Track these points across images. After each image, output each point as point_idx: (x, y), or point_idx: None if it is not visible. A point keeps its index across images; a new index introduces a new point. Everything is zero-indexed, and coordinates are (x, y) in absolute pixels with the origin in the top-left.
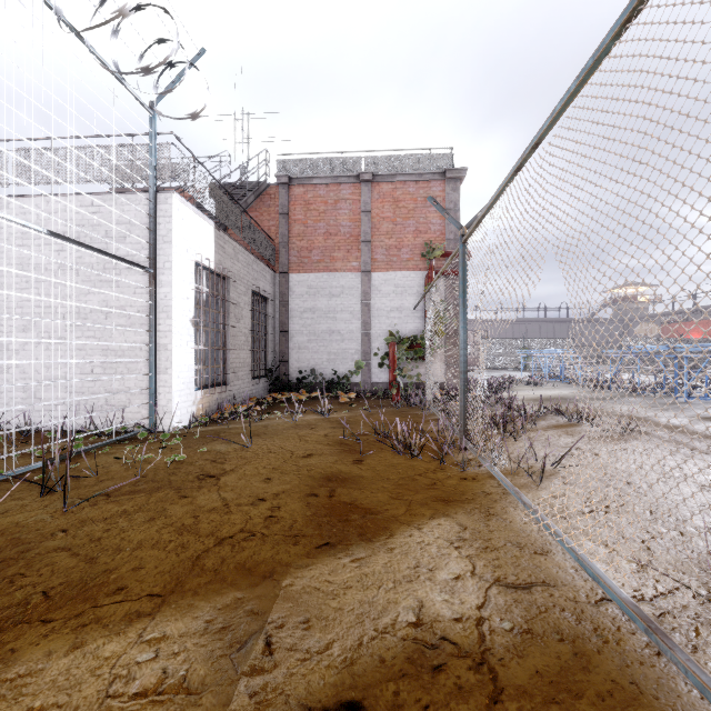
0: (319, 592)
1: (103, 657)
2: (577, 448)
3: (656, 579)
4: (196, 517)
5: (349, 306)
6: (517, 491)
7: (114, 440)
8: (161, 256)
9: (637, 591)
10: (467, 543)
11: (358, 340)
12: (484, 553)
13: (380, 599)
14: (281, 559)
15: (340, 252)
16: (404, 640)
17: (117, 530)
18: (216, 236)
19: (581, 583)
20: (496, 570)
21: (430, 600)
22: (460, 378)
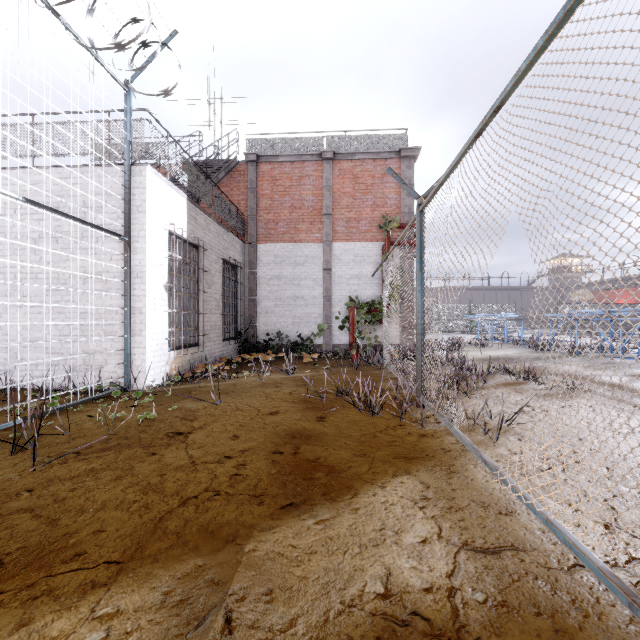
0: (283, 558)
1: (50, 636)
2: (527, 405)
3: (625, 542)
4: (162, 475)
5: (312, 273)
6: (477, 449)
7: (90, 398)
8: (136, 224)
9: (608, 556)
10: (431, 503)
11: (320, 305)
12: (449, 514)
13: (346, 566)
14: (245, 521)
15: (304, 224)
16: (373, 615)
17: (82, 490)
18: (188, 207)
19: (551, 547)
20: (462, 533)
21: (398, 567)
22: (417, 339)
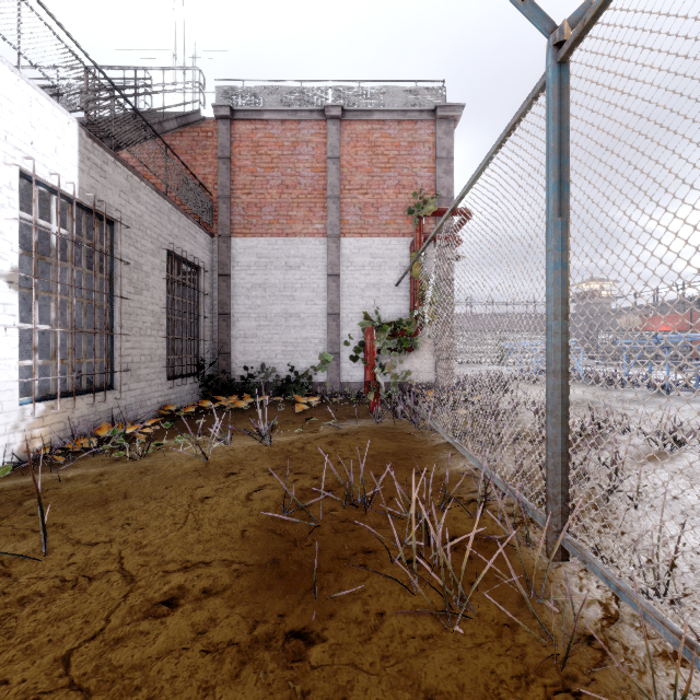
0: None
1: None
2: None
3: None
4: None
5: (311, 281)
6: None
7: None
8: None
9: None
10: None
11: (323, 326)
12: None
13: None
14: None
15: (300, 211)
16: None
17: None
18: (82, 143)
19: None
20: None
21: None
22: (552, 386)
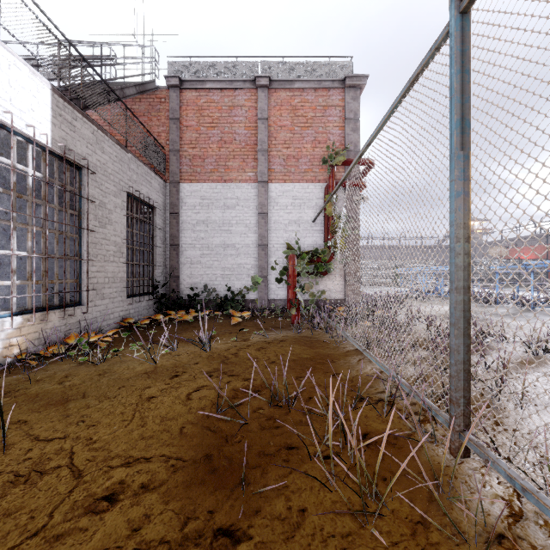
0: None
1: None
2: None
3: None
4: None
5: (244, 218)
6: None
7: None
8: None
9: None
10: None
11: (254, 254)
12: None
13: None
14: None
15: (235, 162)
16: None
17: None
18: (54, 102)
19: None
20: None
21: None
22: (455, 302)
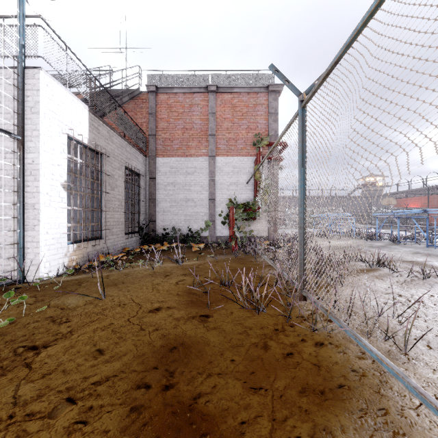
0: None
1: None
2: (398, 294)
3: None
4: None
5: (200, 181)
6: (419, 389)
7: None
8: (29, 125)
9: None
10: None
11: (206, 206)
12: None
13: None
14: None
15: (193, 142)
16: None
17: None
18: (90, 118)
19: None
20: None
21: None
22: (299, 233)
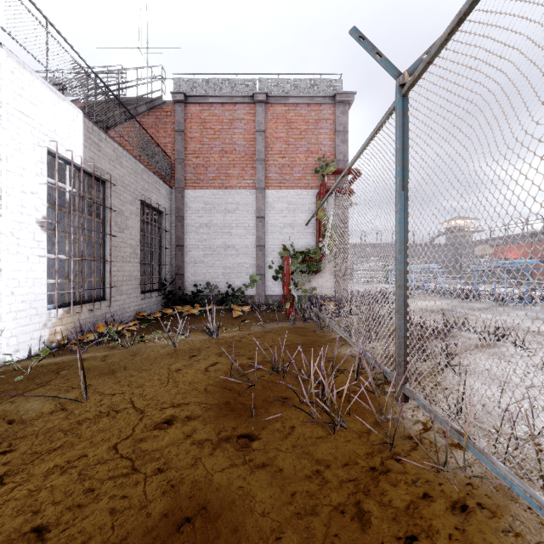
0: None
1: None
2: None
3: None
4: None
5: (244, 221)
6: None
7: None
8: None
9: None
10: None
11: (252, 254)
12: None
13: None
14: None
15: (235, 170)
16: None
17: None
18: (85, 128)
19: None
20: None
21: None
22: (398, 295)
